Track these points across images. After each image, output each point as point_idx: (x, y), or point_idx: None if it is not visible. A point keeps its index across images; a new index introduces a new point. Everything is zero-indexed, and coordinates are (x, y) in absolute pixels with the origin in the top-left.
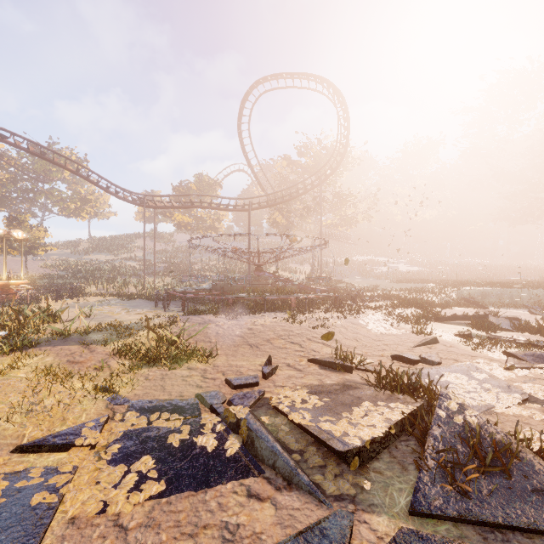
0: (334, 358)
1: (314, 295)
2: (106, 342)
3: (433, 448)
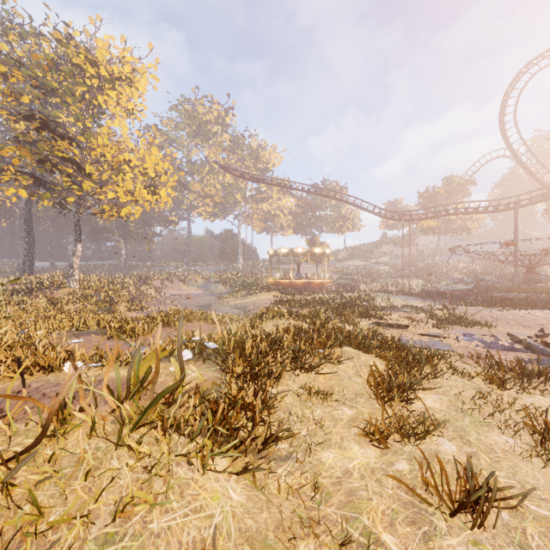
0: None
1: None
2: (417, 313)
3: None
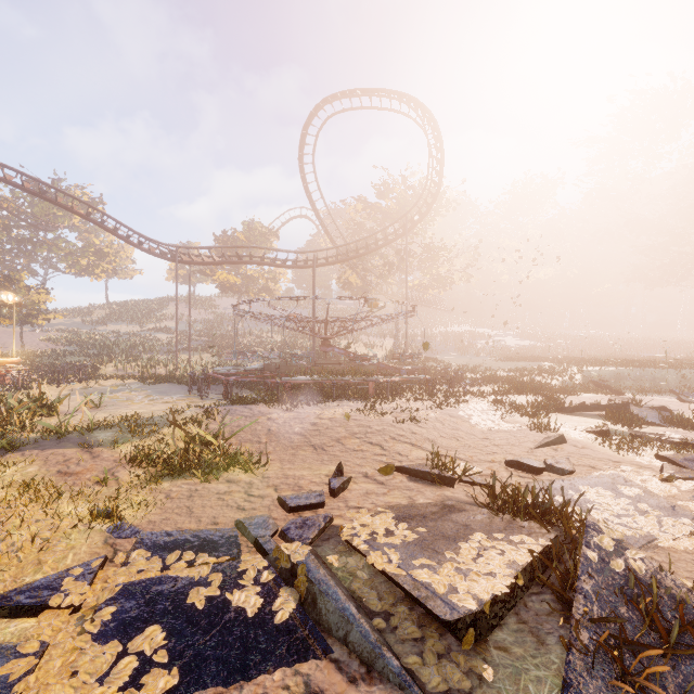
0: (428, 465)
1: (398, 377)
2: (116, 444)
3: (586, 613)
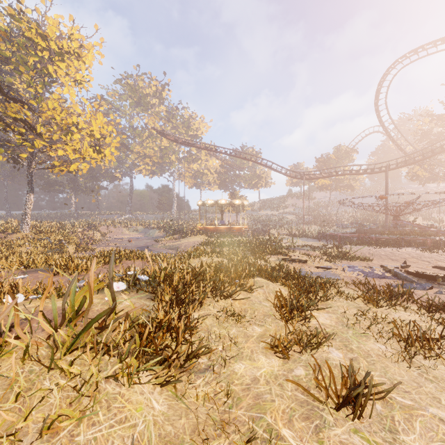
0: None
1: None
2: (314, 250)
3: None
